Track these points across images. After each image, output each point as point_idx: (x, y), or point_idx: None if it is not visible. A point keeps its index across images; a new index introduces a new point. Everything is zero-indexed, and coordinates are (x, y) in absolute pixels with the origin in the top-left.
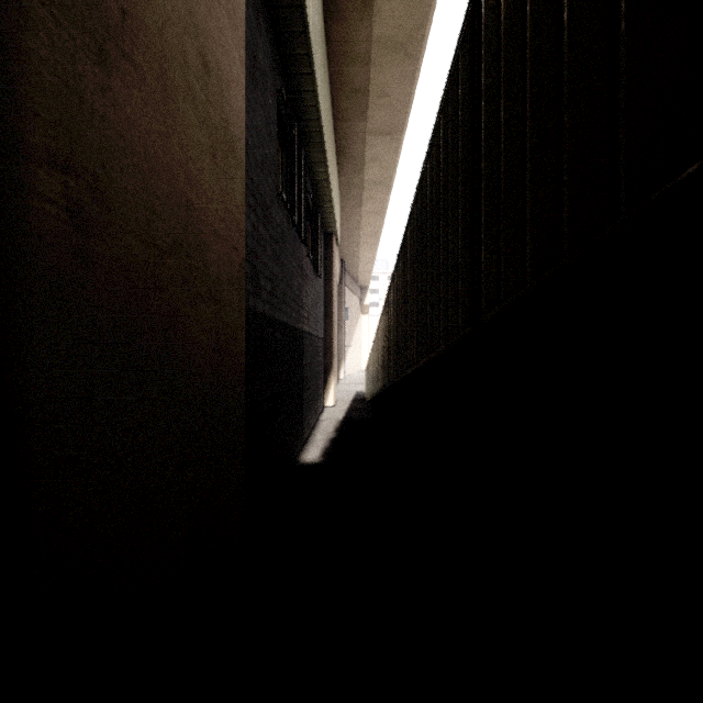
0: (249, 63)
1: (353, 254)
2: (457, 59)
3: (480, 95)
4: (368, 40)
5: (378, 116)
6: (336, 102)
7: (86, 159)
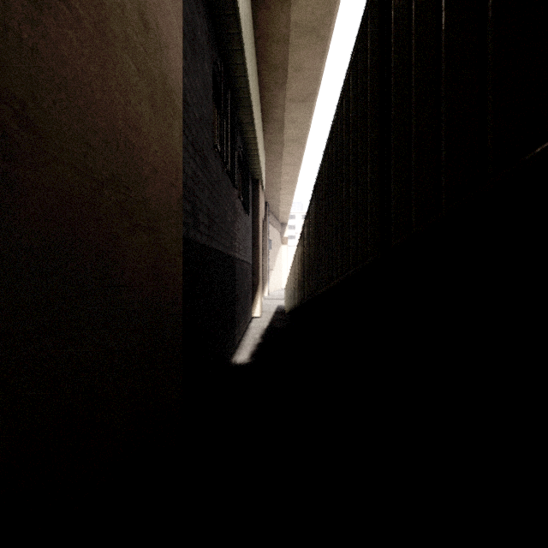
0: (189, 36)
1: (275, 197)
2: (366, 17)
3: (390, 41)
4: (287, 24)
5: (295, 87)
6: (262, 75)
7: (12, 86)
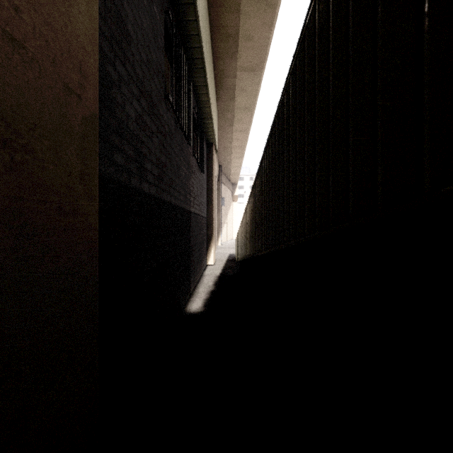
0: None
1: (227, 160)
2: None
3: None
4: None
5: (245, 56)
6: (215, 44)
7: None
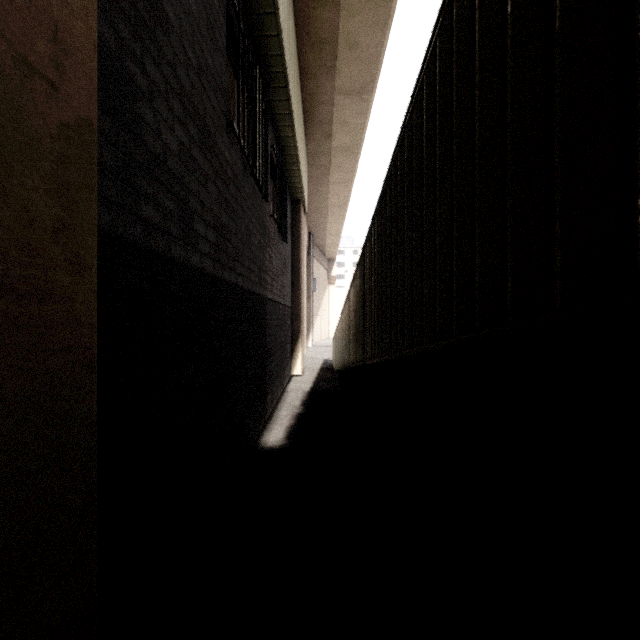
0: None
1: (320, 226)
2: None
3: None
4: None
5: (347, 73)
6: (303, 55)
7: None
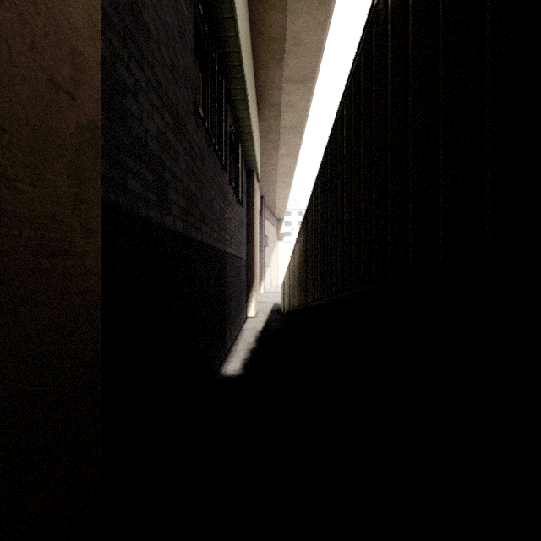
0: None
1: (271, 191)
2: None
3: None
4: None
5: (293, 64)
6: (256, 50)
7: None
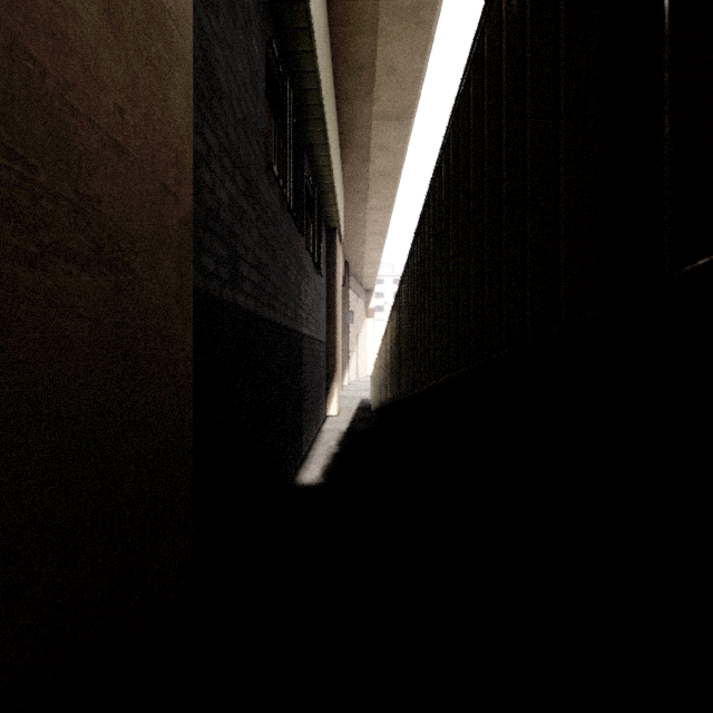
0: None
1: (357, 254)
2: None
3: None
4: (375, 3)
5: (385, 98)
6: (339, 80)
7: None
